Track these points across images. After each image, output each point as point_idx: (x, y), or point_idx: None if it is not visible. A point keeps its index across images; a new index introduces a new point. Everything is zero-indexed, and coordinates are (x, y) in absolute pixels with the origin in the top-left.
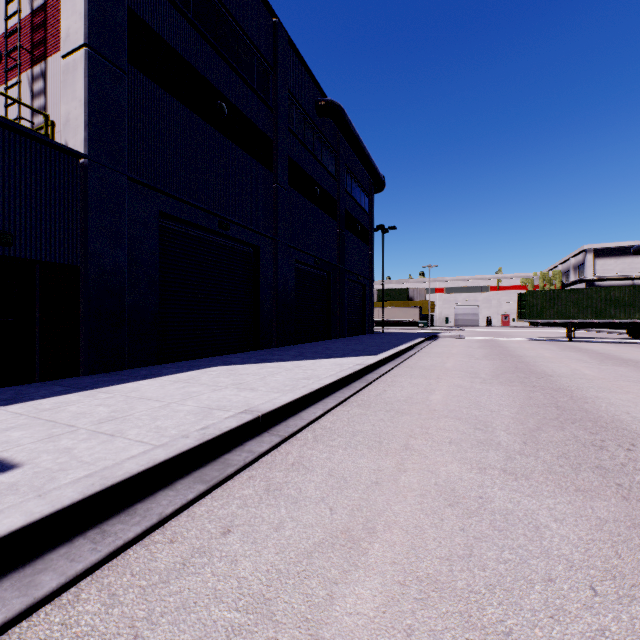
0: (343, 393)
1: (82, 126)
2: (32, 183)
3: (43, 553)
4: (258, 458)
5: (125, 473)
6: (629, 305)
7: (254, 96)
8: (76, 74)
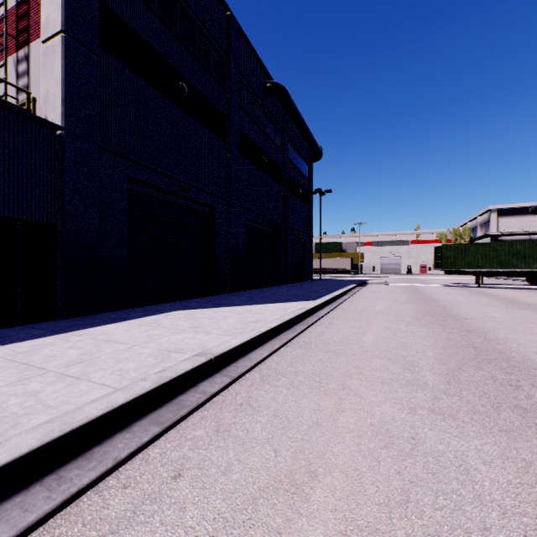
0: (287, 335)
1: (59, 102)
2: (15, 151)
3: None
4: (210, 398)
5: (84, 418)
6: (529, 257)
7: (211, 78)
8: (54, 57)
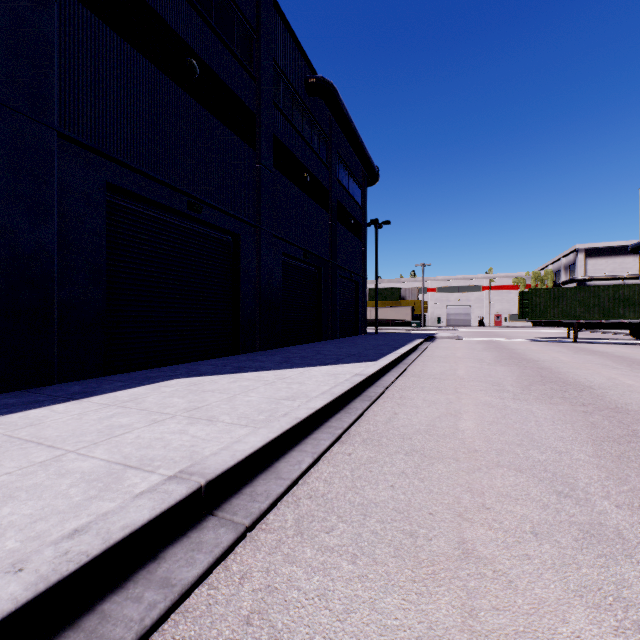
0: (340, 420)
1: None
2: None
3: None
4: (178, 602)
5: None
6: (639, 304)
7: (233, 60)
8: None
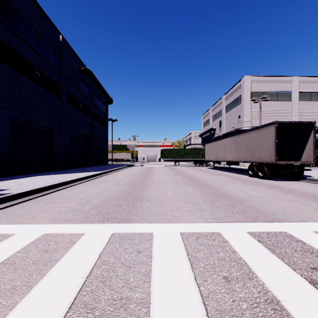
0: (87, 179)
1: None
2: None
3: (31, 195)
4: (65, 188)
5: (39, 187)
6: (189, 154)
7: (51, 67)
8: None
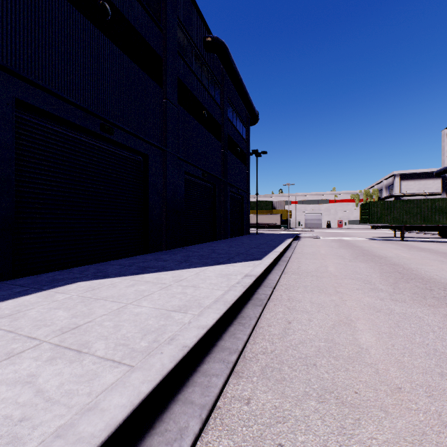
0: (234, 337)
1: None
2: None
3: None
4: None
5: None
6: None
7: (143, 11)
8: None
